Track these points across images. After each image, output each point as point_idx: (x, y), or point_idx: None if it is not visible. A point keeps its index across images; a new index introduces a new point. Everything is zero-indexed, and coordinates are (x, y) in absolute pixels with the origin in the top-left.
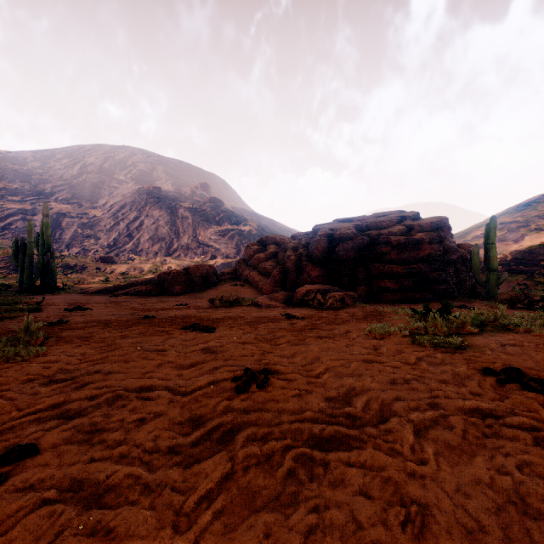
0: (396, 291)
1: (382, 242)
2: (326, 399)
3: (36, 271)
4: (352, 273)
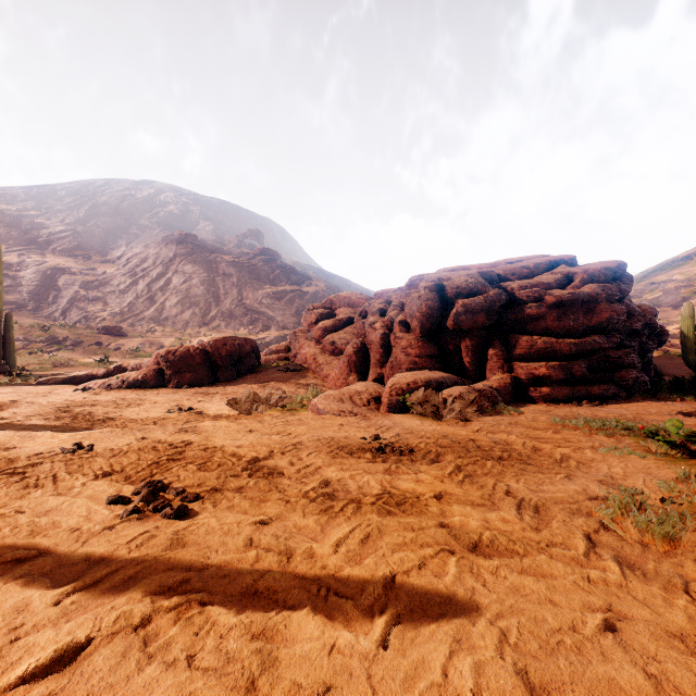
0: (559, 383)
1: (531, 299)
2: None
3: None
4: (480, 351)
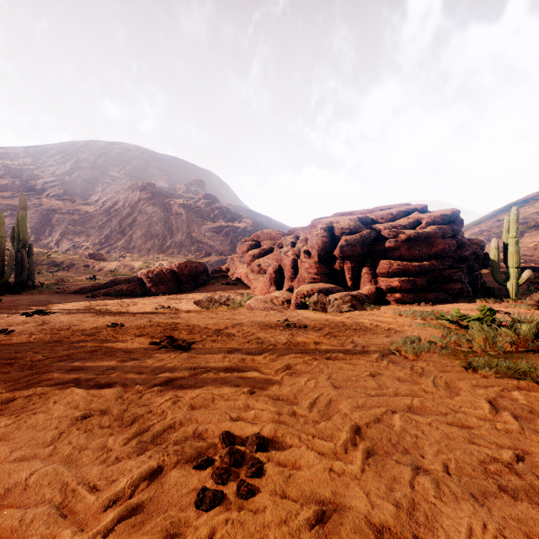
0: (407, 292)
1: (391, 236)
2: (381, 537)
3: (8, 269)
4: (357, 270)
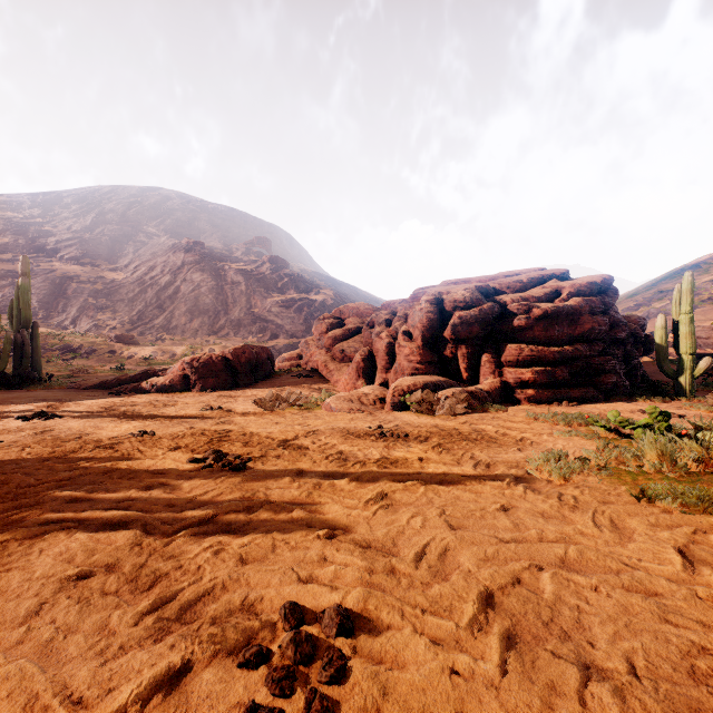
0: (544, 387)
1: (521, 312)
2: None
3: (3, 355)
4: (475, 358)
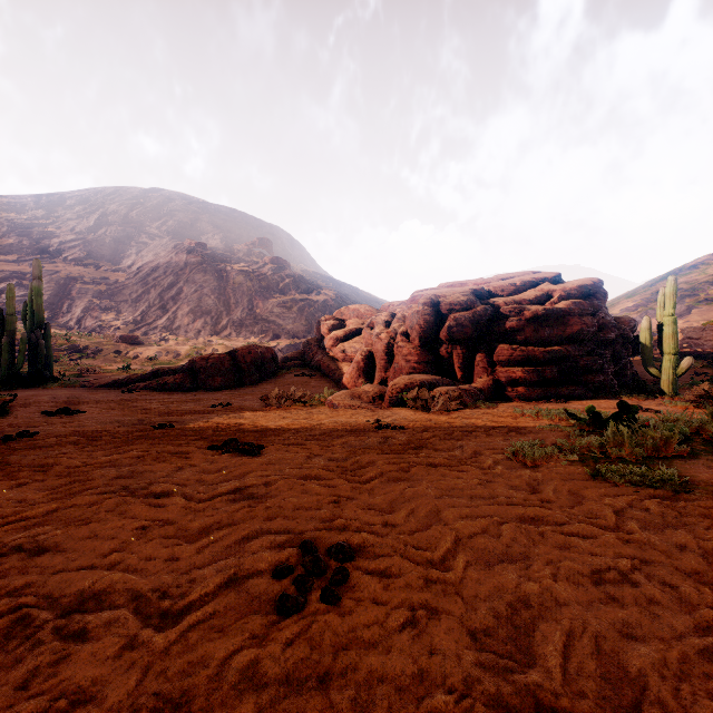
0: (534, 385)
1: (513, 314)
2: (473, 638)
3: (19, 355)
4: (469, 358)
